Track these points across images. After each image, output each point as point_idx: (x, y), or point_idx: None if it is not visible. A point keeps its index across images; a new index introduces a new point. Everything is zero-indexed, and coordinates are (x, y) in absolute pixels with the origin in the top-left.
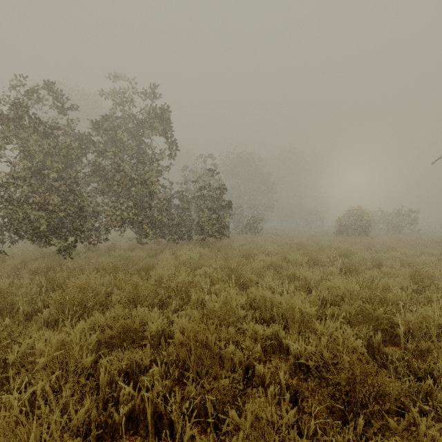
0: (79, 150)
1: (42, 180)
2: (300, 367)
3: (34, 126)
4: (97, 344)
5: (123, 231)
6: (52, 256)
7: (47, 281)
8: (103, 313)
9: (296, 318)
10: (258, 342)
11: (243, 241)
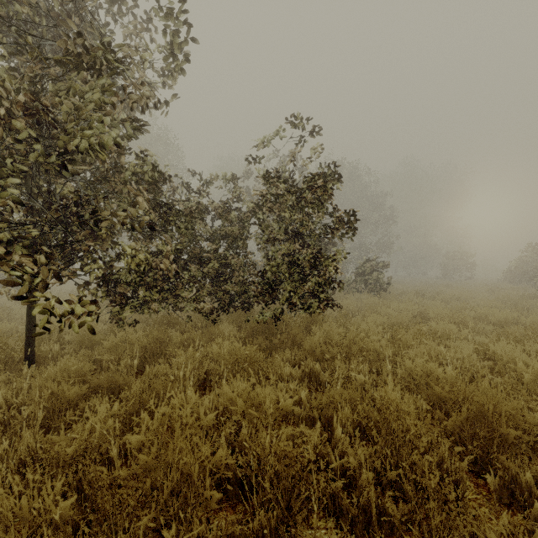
0: None
1: None
2: None
3: None
4: None
5: None
6: None
7: None
8: None
9: None
10: None
11: (379, 319)
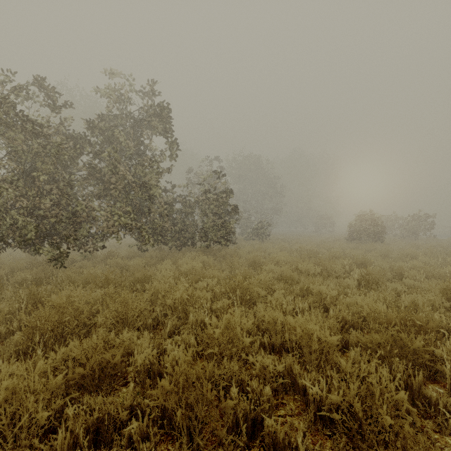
0: (73, 151)
1: (32, 183)
2: (320, 417)
3: (21, 123)
4: None
5: (120, 237)
6: (43, 265)
7: (28, 296)
8: (88, 335)
9: (313, 348)
10: (267, 380)
11: (250, 248)
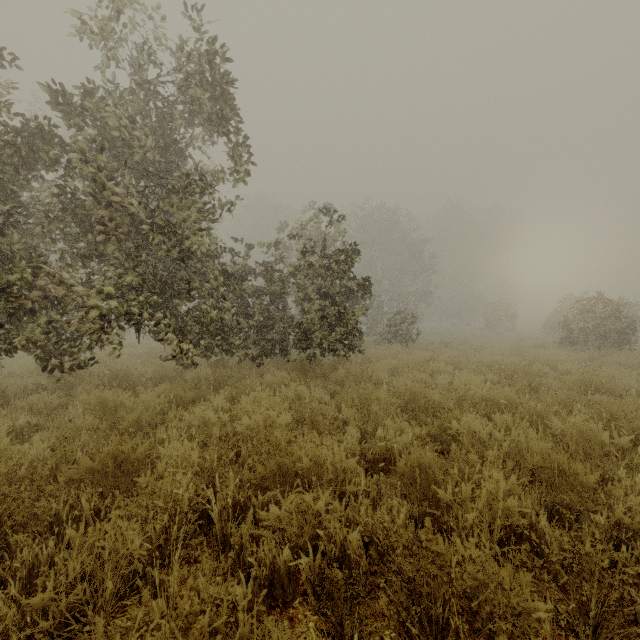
0: (7, 150)
1: None
2: None
3: None
4: None
5: (120, 343)
6: None
7: None
8: None
9: None
10: None
11: (392, 361)
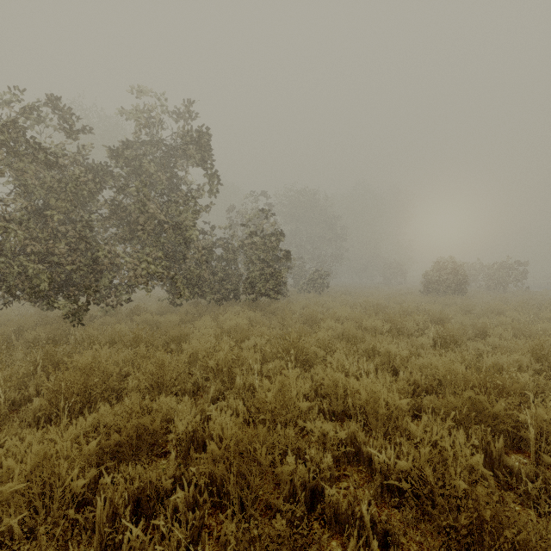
0: (93, 185)
1: (45, 224)
2: (388, 488)
3: (32, 152)
4: (102, 451)
5: (150, 289)
6: (57, 322)
7: (45, 357)
8: (117, 402)
9: (380, 413)
10: (328, 448)
11: (305, 302)
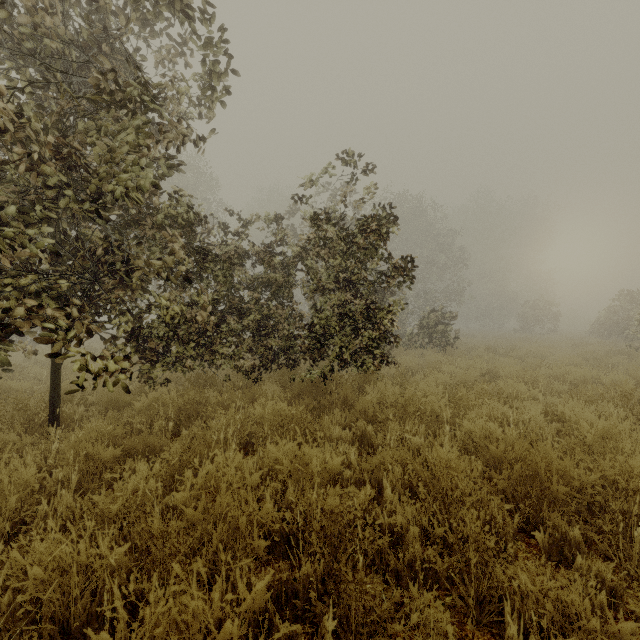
0: None
1: None
2: None
3: None
4: None
5: None
6: None
7: None
8: None
9: None
10: None
11: (441, 378)
